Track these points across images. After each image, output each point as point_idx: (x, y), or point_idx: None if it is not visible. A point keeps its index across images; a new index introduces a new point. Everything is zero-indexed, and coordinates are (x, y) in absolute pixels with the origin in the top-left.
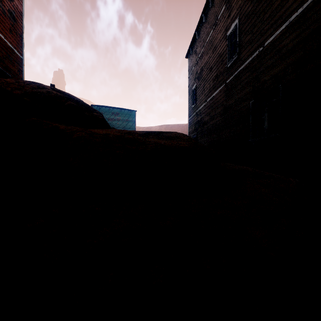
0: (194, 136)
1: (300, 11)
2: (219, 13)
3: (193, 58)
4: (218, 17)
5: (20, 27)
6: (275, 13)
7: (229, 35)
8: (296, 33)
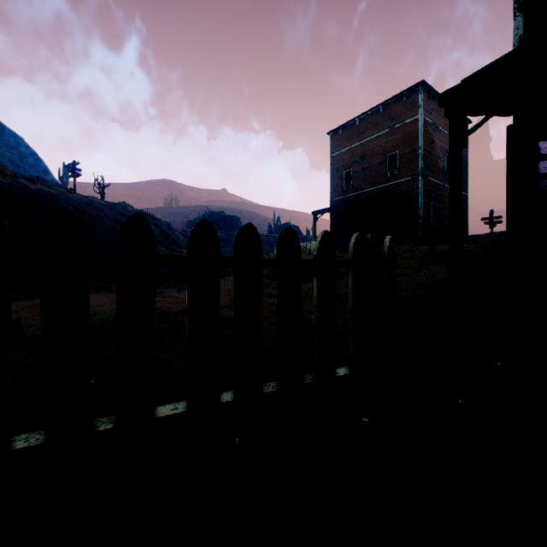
0: None
1: None
2: None
3: None
4: None
5: (466, 174)
6: None
7: None
8: None
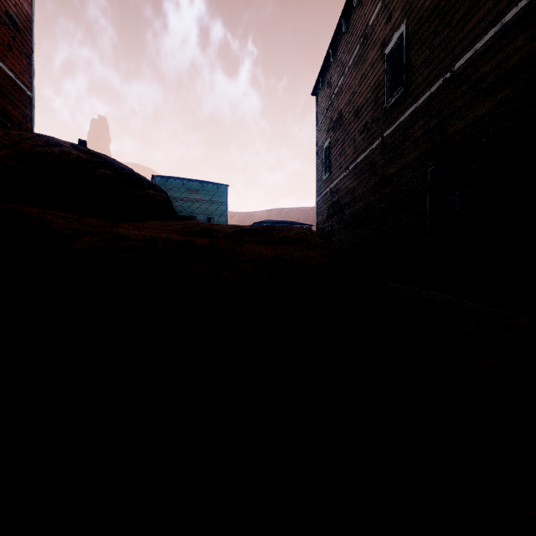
0: (326, 229)
1: (523, 4)
2: (371, 16)
3: (325, 96)
4: (369, 23)
5: (27, 42)
6: (475, 11)
7: (389, 54)
8: (514, 45)
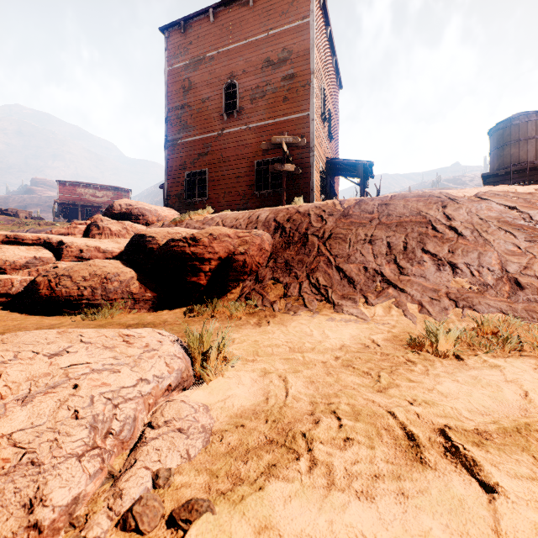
0: None
1: None
2: None
3: None
4: None
5: (305, 75)
6: None
7: None
8: None
